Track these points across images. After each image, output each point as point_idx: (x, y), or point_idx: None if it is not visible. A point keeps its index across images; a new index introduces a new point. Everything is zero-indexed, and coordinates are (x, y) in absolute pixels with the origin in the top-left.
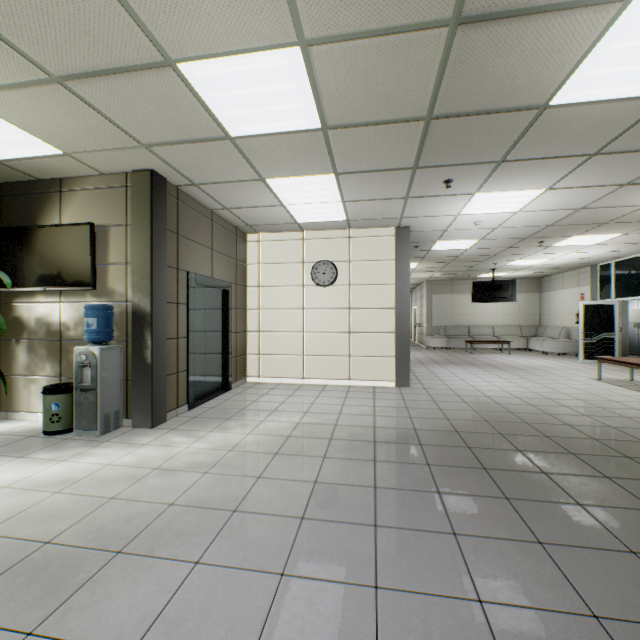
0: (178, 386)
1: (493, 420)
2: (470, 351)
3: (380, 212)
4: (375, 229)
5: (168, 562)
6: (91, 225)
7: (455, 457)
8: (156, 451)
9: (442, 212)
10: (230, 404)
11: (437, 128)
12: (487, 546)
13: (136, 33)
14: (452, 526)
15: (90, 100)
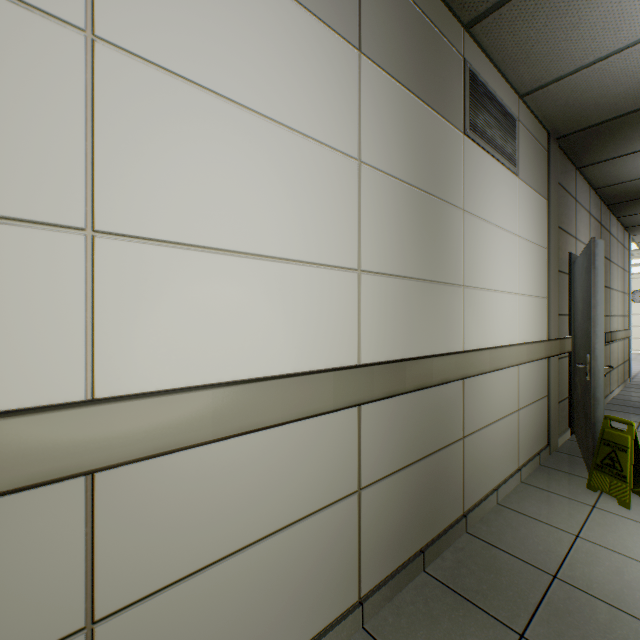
0: None
1: None
2: None
3: None
4: None
5: None
6: None
7: None
8: None
9: None
10: None
11: None
12: None
13: None
14: None
15: None
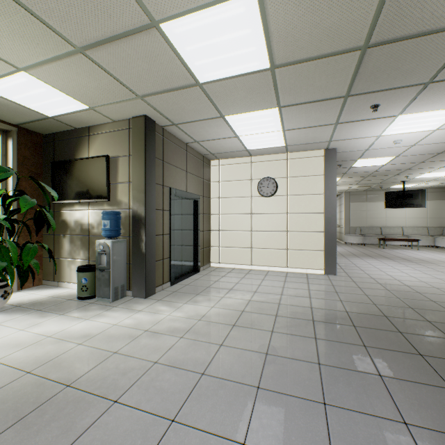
0: (163, 269)
1: (418, 307)
2: (383, 247)
3: (312, 137)
4: (307, 152)
5: (150, 416)
6: (107, 157)
7: (389, 341)
8: (147, 316)
9: (366, 134)
10: (199, 283)
11: (371, 56)
12: (444, 443)
13: (129, 1)
14: (401, 414)
15: (102, 64)
